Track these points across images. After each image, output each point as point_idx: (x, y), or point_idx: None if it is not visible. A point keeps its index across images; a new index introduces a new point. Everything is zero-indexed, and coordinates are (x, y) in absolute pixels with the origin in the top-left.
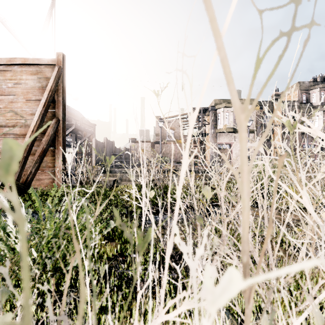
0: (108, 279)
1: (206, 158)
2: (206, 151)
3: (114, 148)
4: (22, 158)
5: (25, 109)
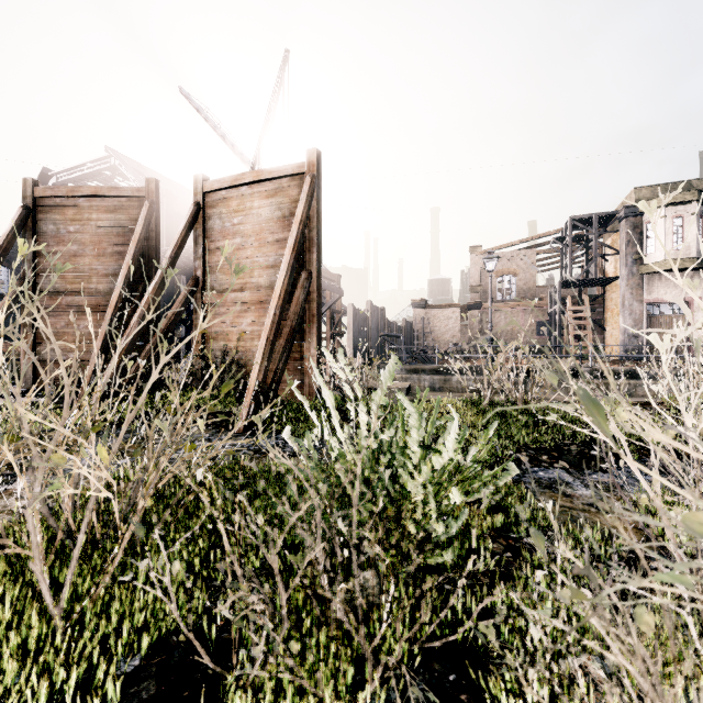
0: (507, 572)
1: (607, 341)
2: (607, 322)
3: (385, 322)
4: (268, 344)
5: (258, 259)
